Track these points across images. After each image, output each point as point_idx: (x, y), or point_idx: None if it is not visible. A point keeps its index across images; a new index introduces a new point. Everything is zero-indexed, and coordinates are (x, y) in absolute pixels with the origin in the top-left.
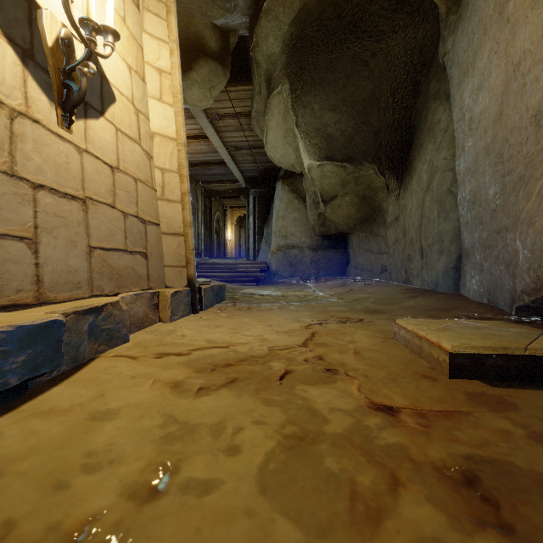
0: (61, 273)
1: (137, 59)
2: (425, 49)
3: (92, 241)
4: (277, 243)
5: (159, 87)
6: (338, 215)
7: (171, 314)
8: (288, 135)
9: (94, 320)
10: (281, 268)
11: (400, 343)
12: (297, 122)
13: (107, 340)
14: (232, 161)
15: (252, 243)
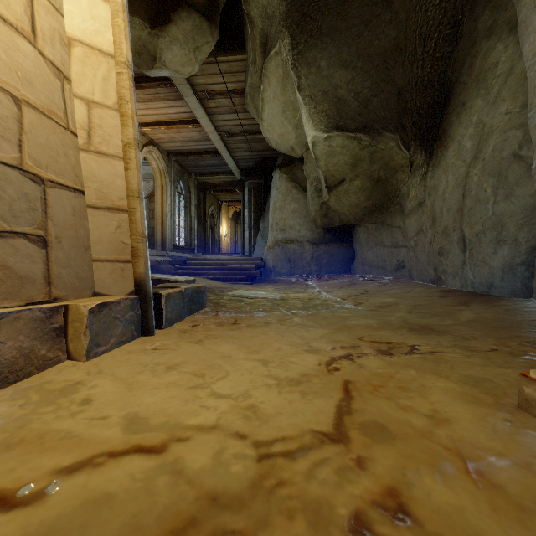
0: None
1: None
2: None
3: None
4: (274, 237)
5: None
6: (345, 203)
7: (91, 344)
8: (288, 109)
9: None
10: (278, 264)
11: None
12: (299, 85)
13: None
14: (225, 149)
15: (247, 237)
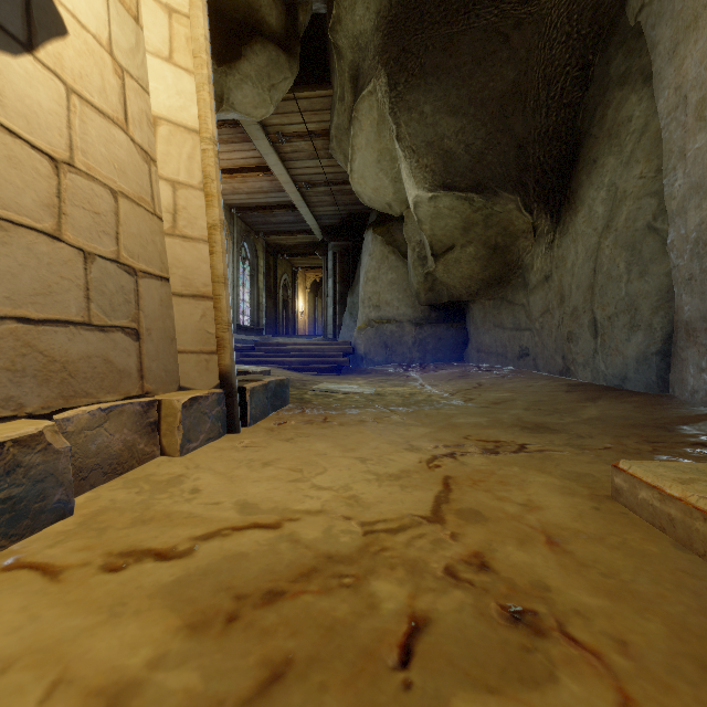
0: None
1: None
2: (602, 10)
3: None
4: (366, 316)
5: (168, 38)
6: (455, 274)
7: (184, 440)
8: (384, 158)
9: None
10: (371, 350)
11: (633, 513)
12: (398, 133)
13: (4, 525)
14: (303, 203)
15: (331, 315)
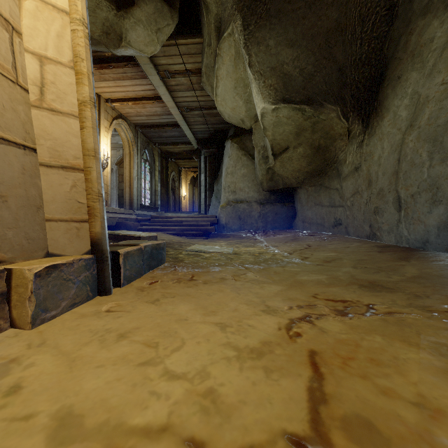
0: None
1: None
2: None
3: None
4: (227, 198)
5: None
6: (288, 168)
7: (37, 310)
8: (239, 85)
9: None
10: (230, 221)
11: None
12: (250, 61)
13: None
14: (184, 122)
15: (203, 198)
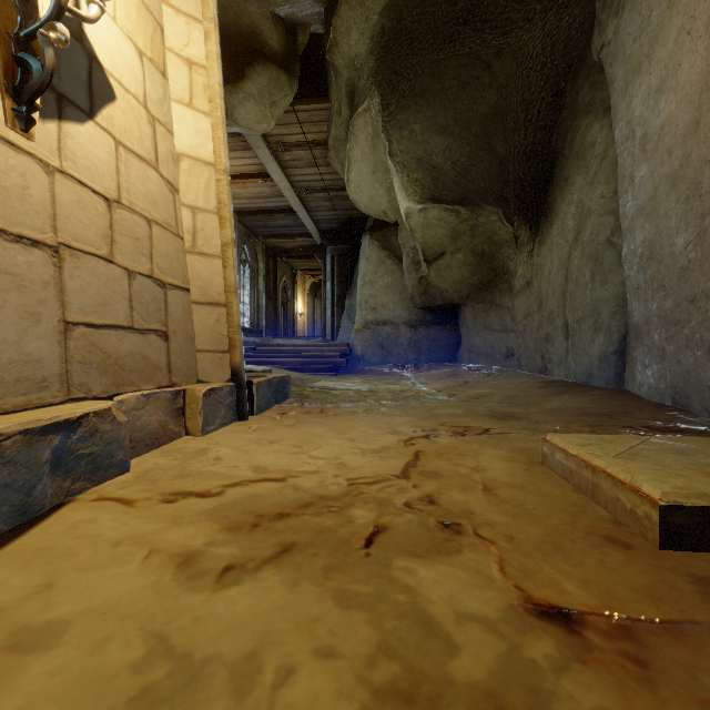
0: (9, 365)
1: (154, 42)
2: (572, 44)
3: (69, 313)
4: (364, 318)
5: (189, 87)
6: (447, 279)
7: (204, 423)
8: (379, 169)
9: (63, 441)
10: (368, 351)
11: (553, 472)
12: (390, 150)
13: (88, 472)
14: (302, 208)
15: (330, 317)
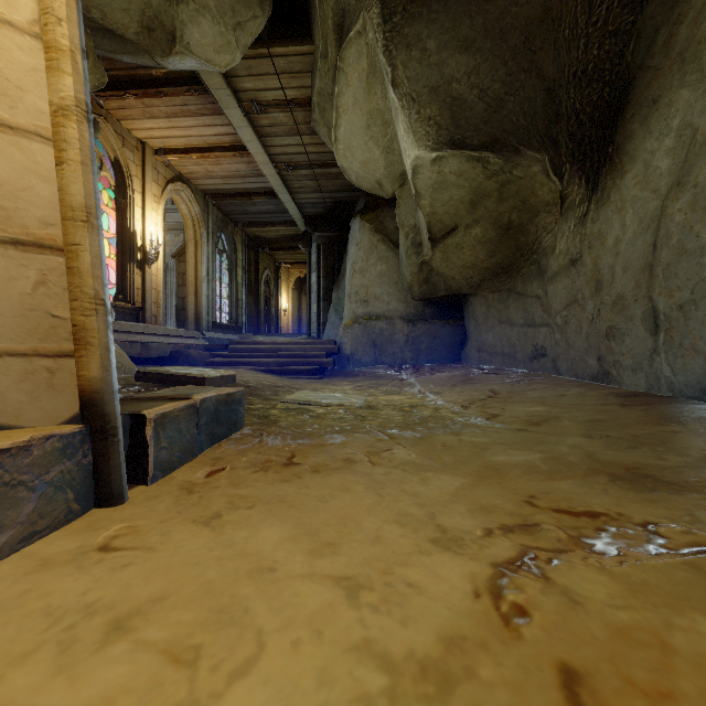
0: None
1: None
2: None
3: None
4: (353, 312)
5: None
6: (455, 263)
7: None
8: (374, 122)
9: None
10: (359, 350)
11: None
12: (394, 77)
13: None
14: (284, 188)
15: (315, 312)
